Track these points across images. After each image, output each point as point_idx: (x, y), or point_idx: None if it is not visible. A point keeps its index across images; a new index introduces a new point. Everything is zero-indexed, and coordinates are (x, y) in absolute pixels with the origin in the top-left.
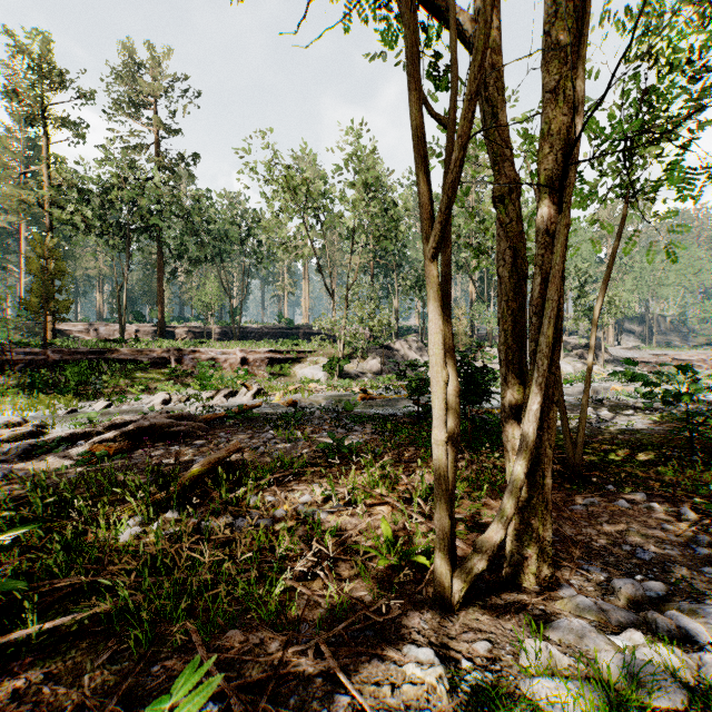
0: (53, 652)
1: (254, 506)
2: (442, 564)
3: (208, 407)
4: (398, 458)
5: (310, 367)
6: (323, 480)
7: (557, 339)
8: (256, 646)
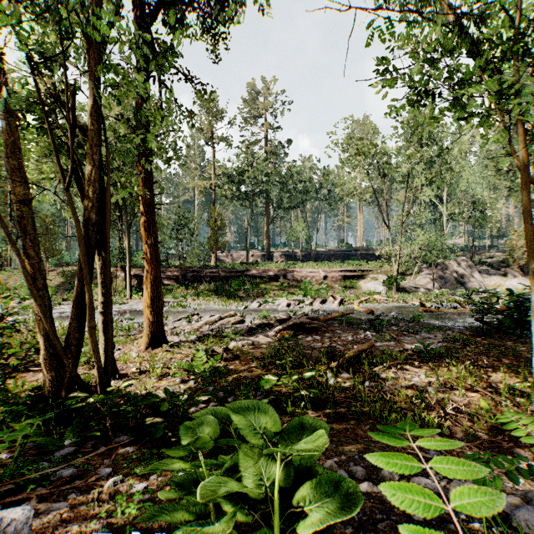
0: (343, 420)
1: (389, 378)
2: None
3: (315, 311)
4: (474, 363)
5: (372, 282)
6: (421, 369)
7: None
8: None
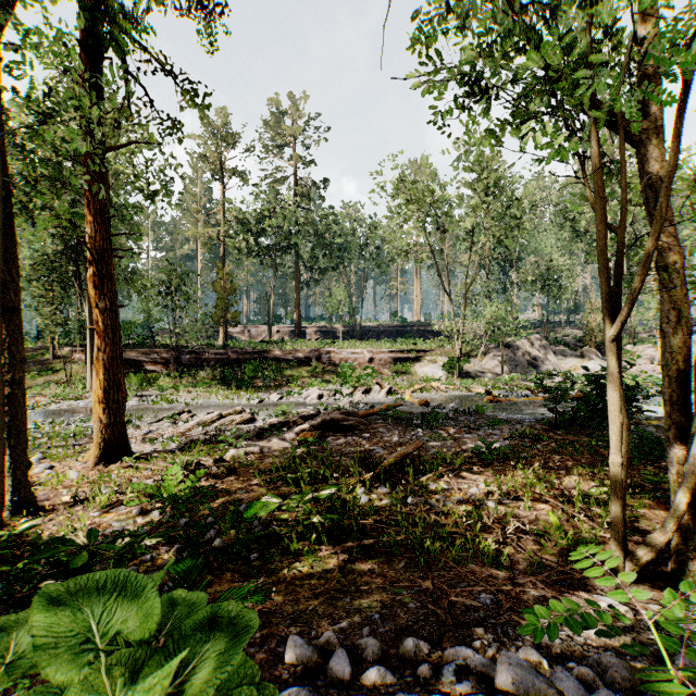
0: (370, 557)
1: (439, 491)
2: (616, 549)
3: (355, 403)
4: (544, 465)
5: (430, 366)
6: (481, 476)
7: None
8: (489, 576)
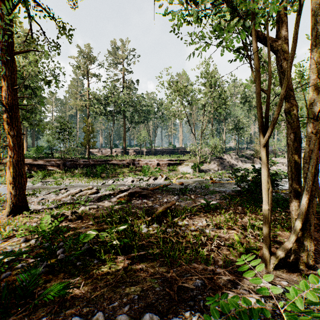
0: (142, 261)
1: (183, 225)
2: (266, 253)
3: (149, 184)
4: (234, 211)
5: (185, 167)
6: (204, 217)
7: (316, 173)
8: (202, 269)
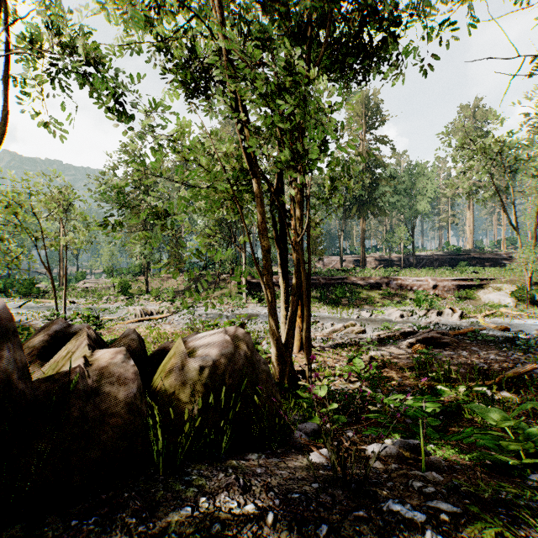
0: None
1: None
2: None
3: (435, 324)
4: None
5: (495, 293)
6: None
7: None
8: None
